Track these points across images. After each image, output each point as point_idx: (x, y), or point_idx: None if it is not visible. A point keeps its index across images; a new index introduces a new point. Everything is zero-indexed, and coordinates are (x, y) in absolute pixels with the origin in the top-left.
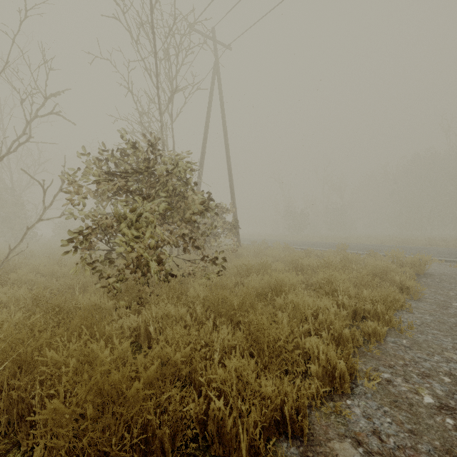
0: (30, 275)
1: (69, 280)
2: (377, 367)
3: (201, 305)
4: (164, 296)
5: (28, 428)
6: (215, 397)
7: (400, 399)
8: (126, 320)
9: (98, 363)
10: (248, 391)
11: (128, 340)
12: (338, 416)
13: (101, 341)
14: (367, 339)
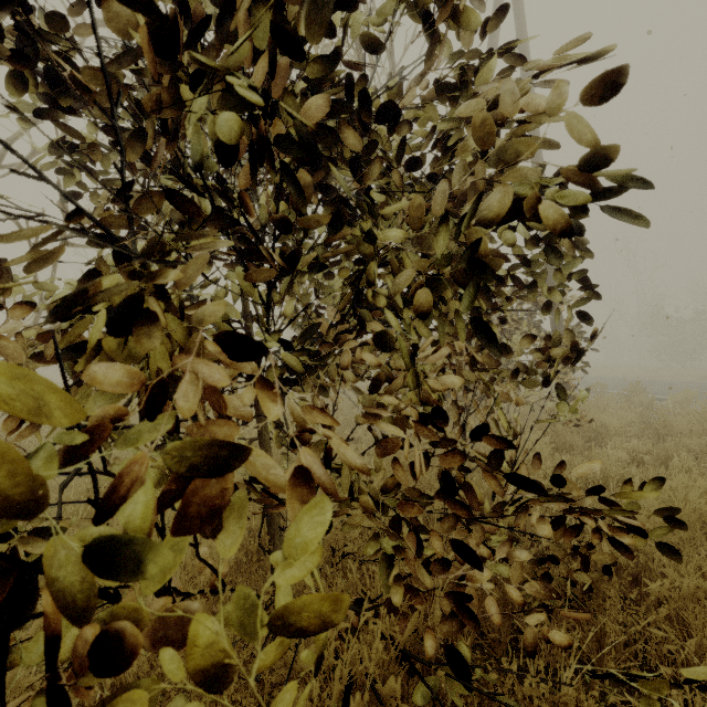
0: None
1: None
2: None
3: None
4: None
5: None
6: None
7: None
8: None
9: None
10: None
11: None
12: None
13: None
14: None
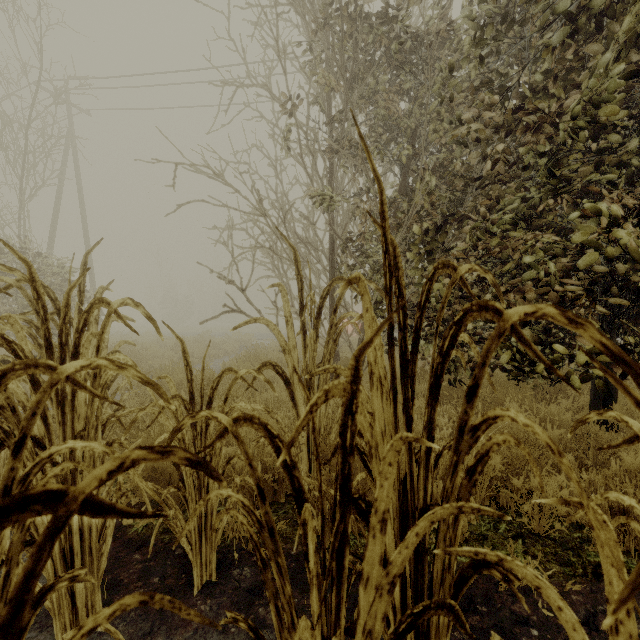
0: None
1: None
2: None
3: None
4: None
5: None
6: None
7: None
8: None
9: None
10: None
11: None
12: None
13: None
14: None
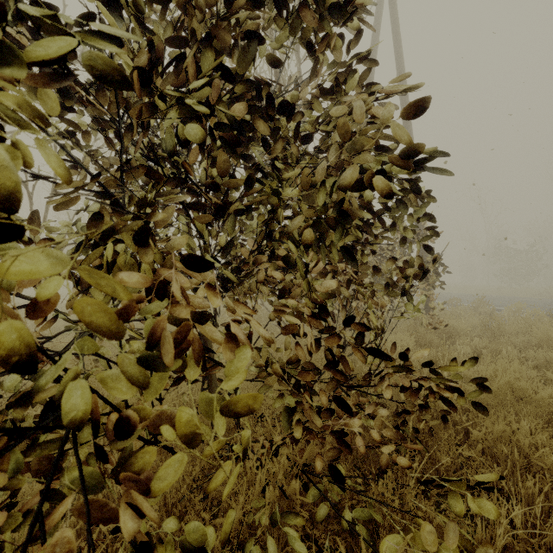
0: None
1: None
2: None
3: None
4: None
5: None
6: None
7: None
8: None
9: None
10: None
11: None
12: None
13: None
14: None
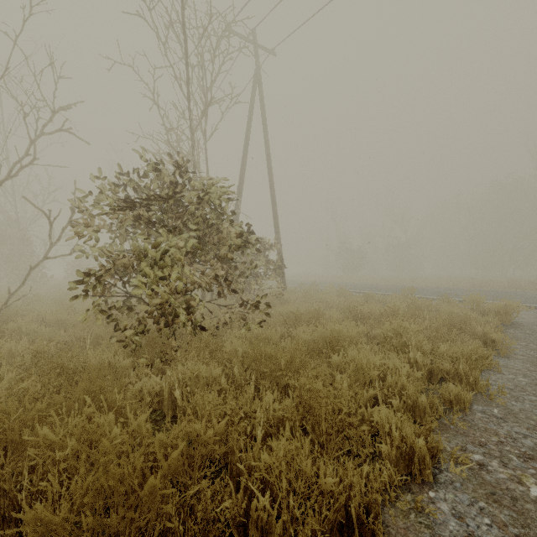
0: (32, 324)
1: (79, 331)
2: (464, 445)
3: (239, 364)
4: (193, 353)
5: (13, 531)
6: (258, 489)
7: (500, 491)
8: (145, 383)
9: (101, 450)
10: (302, 482)
11: (149, 407)
12: (420, 515)
13: (109, 415)
14: (448, 407)
